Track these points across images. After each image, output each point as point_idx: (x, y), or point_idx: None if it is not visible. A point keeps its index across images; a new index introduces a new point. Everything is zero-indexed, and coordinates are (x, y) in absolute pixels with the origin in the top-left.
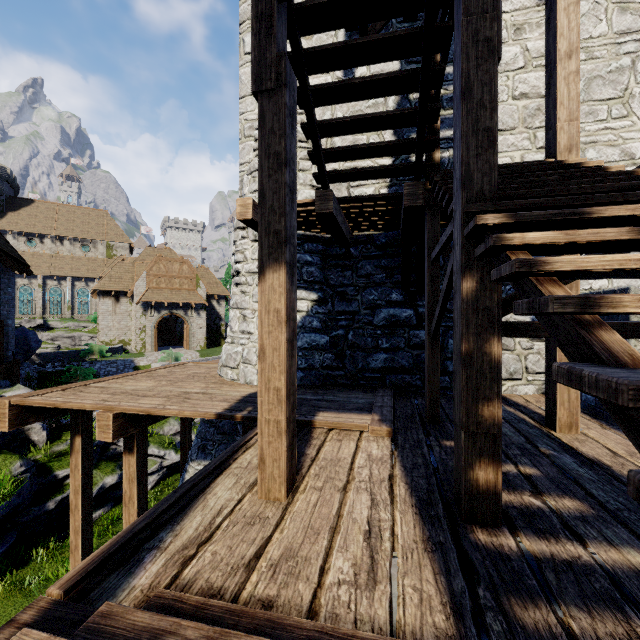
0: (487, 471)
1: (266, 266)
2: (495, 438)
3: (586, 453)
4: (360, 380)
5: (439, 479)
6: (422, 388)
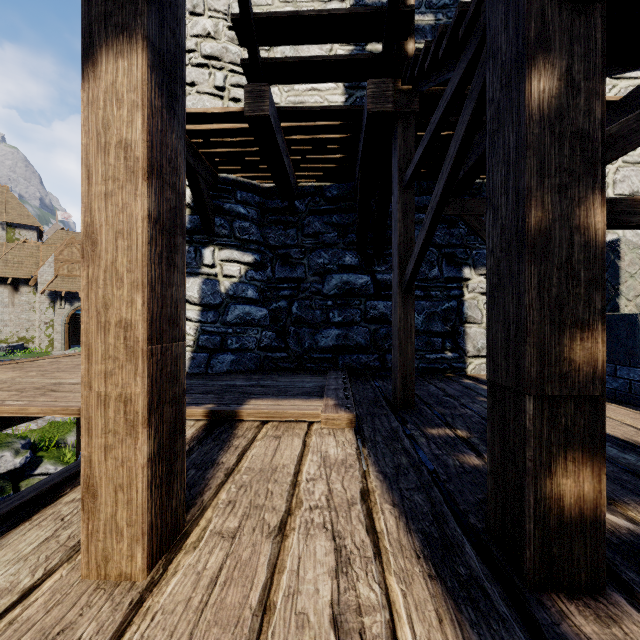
0: (580, 477)
1: (99, 43)
2: (596, 406)
3: (612, 433)
4: (307, 363)
5: (443, 490)
6: (381, 370)
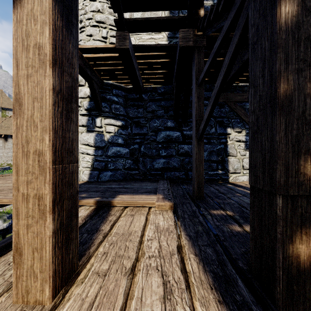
0: (310, 244)
1: None
2: None
3: None
4: (148, 176)
5: (222, 246)
6: (186, 180)
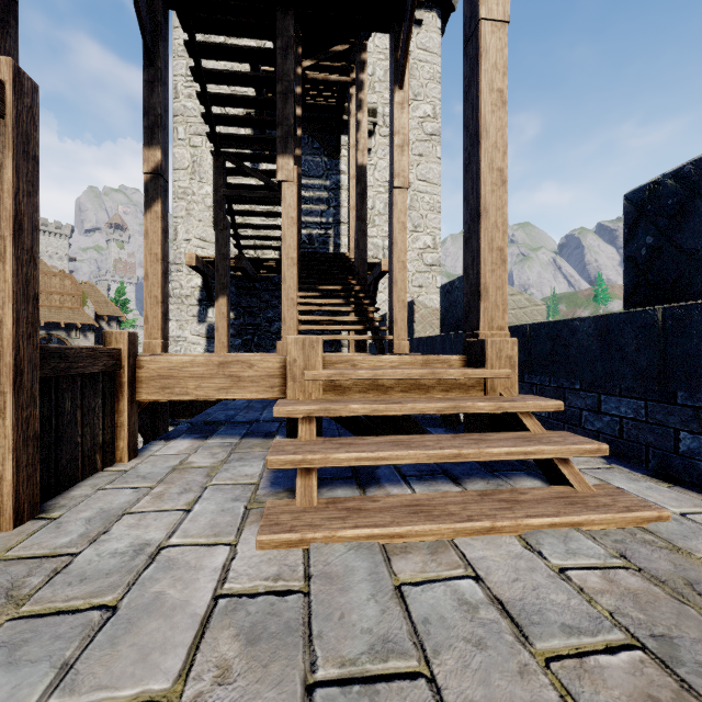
0: None
1: (219, 296)
2: None
3: None
4: None
5: None
6: None
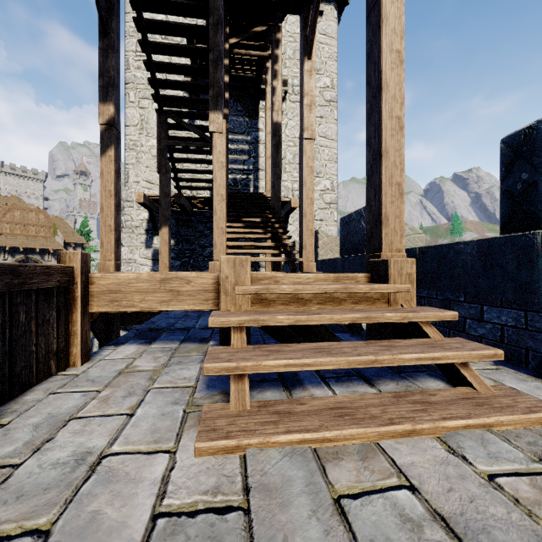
0: None
1: (162, 226)
2: None
3: None
4: None
5: None
6: None
